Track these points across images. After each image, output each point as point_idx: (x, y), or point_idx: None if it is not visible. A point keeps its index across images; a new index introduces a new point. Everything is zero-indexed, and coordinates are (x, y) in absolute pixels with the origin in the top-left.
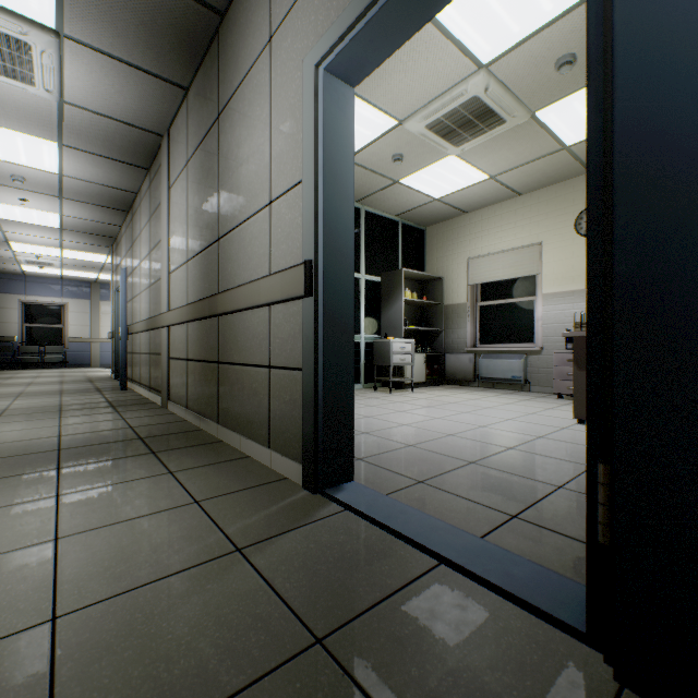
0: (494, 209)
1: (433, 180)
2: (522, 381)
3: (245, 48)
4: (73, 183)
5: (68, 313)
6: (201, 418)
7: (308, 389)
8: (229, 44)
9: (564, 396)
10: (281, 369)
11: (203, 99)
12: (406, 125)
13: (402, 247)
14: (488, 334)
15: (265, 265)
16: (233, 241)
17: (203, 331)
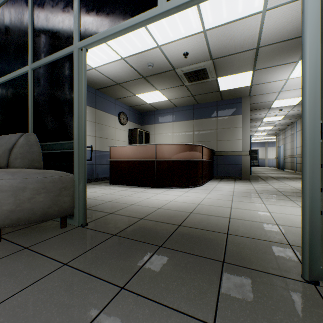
0: None
1: None
2: None
3: None
4: (273, 129)
5: (258, 151)
6: None
7: None
8: None
9: None
10: None
11: None
12: None
13: None
14: None
15: None
16: None
17: None
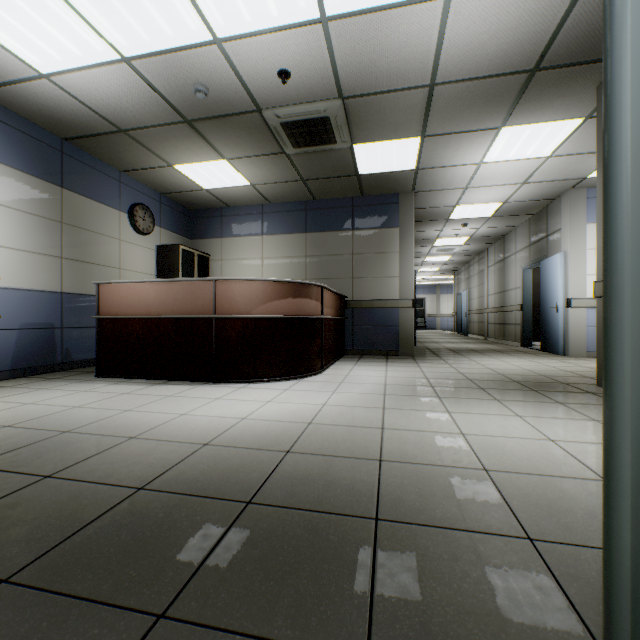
0: None
1: None
2: None
3: (510, 249)
4: (450, 261)
5: (425, 302)
6: (498, 340)
7: (520, 328)
8: (506, 243)
9: None
10: (517, 325)
11: (499, 250)
12: None
13: None
14: None
15: (514, 302)
16: (507, 294)
17: (499, 315)
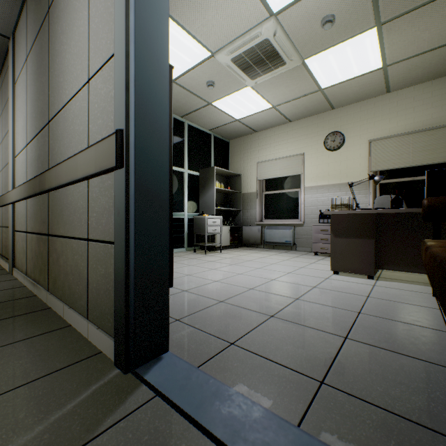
0: (274, 130)
1: (235, 105)
2: (292, 244)
3: None
4: None
5: None
6: (35, 285)
7: (119, 264)
8: None
9: (318, 253)
10: (98, 242)
11: None
12: (217, 57)
13: (214, 152)
14: (270, 213)
15: (84, 141)
16: (60, 122)
17: (37, 206)
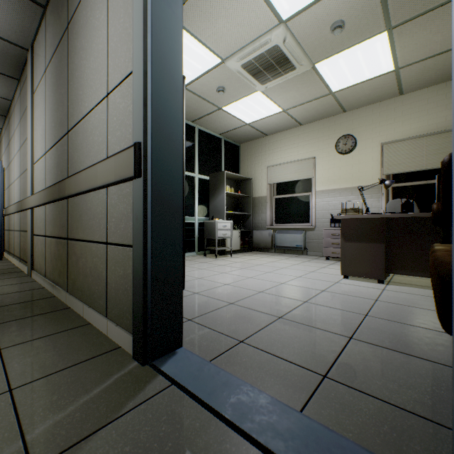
0: (285, 134)
1: (245, 109)
2: (303, 248)
3: None
4: None
5: None
6: (54, 286)
7: (137, 266)
8: None
9: (329, 258)
10: (116, 245)
11: (56, 14)
12: (227, 63)
13: (224, 156)
14: (280, 217)
15: (103, 151)
16: (79, 132)
17: (56, 211)
